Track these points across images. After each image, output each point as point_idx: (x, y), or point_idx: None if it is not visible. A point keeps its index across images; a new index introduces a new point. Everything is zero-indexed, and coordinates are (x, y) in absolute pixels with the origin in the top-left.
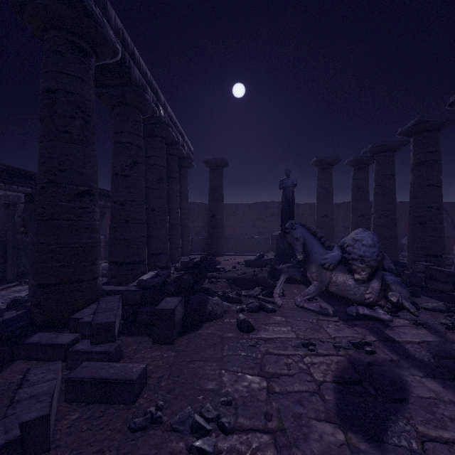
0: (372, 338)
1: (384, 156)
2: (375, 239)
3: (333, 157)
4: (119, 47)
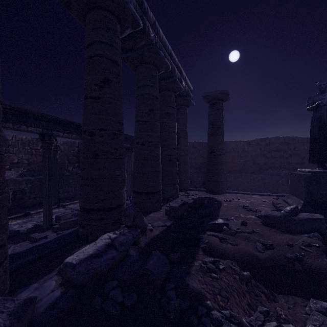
0: None
1: None
2: None
3: None
4: None
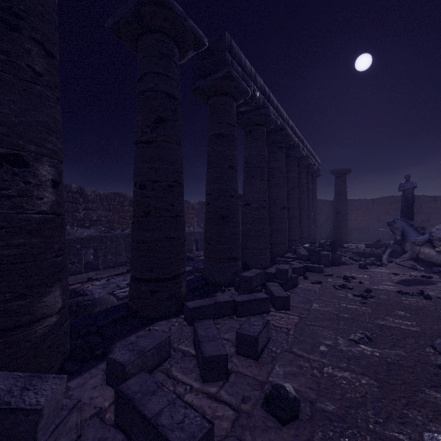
0: (437, 277)
1: None
2: None
3: None
4: (294, 139)
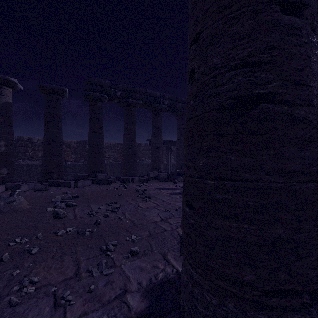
0: None
1: None
2: None
3: None
4: (166, 107)
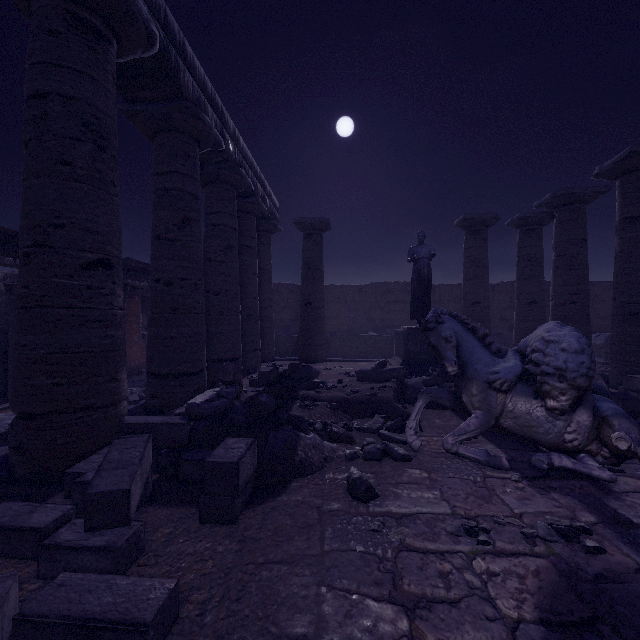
0: (590, 518)
1: (571, 210)
2: (583, 339)
3: (488, 214)
4: (155, 31)
